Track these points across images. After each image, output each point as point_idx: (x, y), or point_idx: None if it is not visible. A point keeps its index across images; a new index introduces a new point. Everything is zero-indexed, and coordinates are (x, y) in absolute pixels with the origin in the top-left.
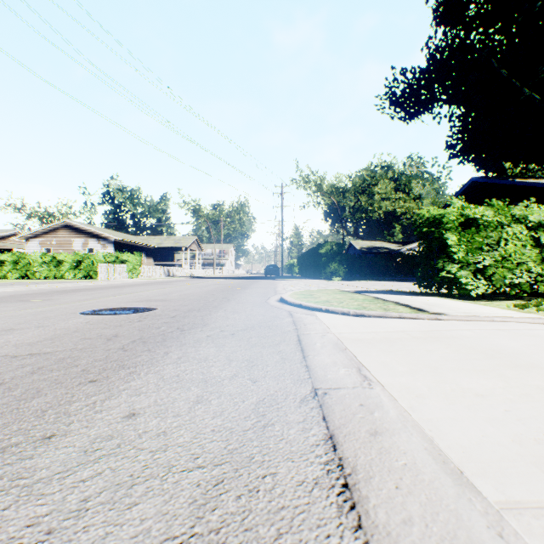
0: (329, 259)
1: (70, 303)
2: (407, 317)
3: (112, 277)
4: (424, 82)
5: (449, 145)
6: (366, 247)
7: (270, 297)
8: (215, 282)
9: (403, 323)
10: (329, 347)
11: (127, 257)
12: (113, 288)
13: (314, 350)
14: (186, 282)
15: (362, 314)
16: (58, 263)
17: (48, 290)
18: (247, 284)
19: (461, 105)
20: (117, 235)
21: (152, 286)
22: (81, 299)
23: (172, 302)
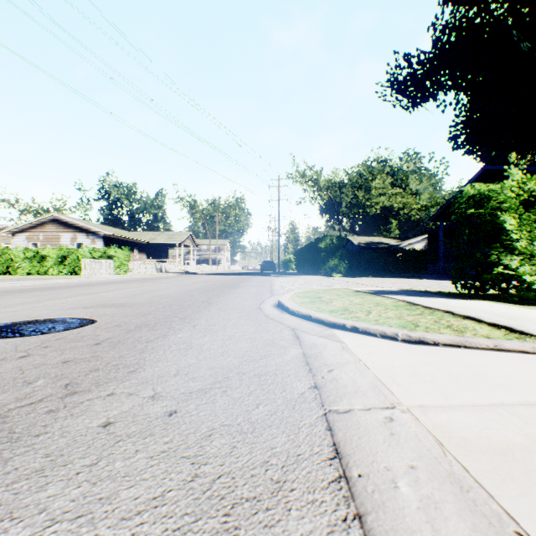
0: (329, 254)
1: None
2: (512, 349)
3: (97, 273)
4: (429, 65)
5: (452, 136)
6: (364, 243)
7: (265, 299)
8: (205, 279)
9: (523, 367)
10: (454, 517)
11: (115, 252)
12: (82, 287)
13: None
14: (174, 279)
15: (421, 340)
16: (41, 258)
17: (1, 289)
18: (240, 281)
19: (471, 89)
20: (108, 229)
21: (130, 284)
22: (15, 303)
23: (132, 308)
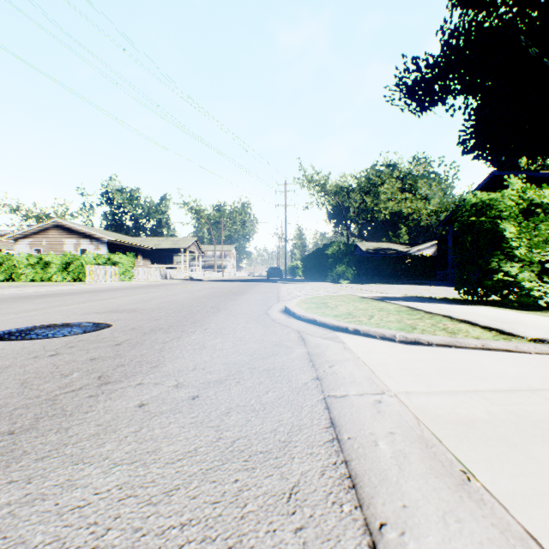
0: (336, 260)
1: (2, 316)
2: (497, 348)
3: (102, 280)
4: (438, 69)
5: (462, 140)
6: (373, 249)
7: (272, 305)
8: (212, 286)
9: (503, 363)
10: (416, 462)
11: (120, 258)
12: (89, 293)
13: (387, 484)
14: (180, 286)
15: (417, 341)
16: (45, 264)
17: (9, 295)
18: (247, 288)
19: (480, 94)
20: (112, 235)
21: (137, 291)
22: (28, 309)
23: (143, 313)
